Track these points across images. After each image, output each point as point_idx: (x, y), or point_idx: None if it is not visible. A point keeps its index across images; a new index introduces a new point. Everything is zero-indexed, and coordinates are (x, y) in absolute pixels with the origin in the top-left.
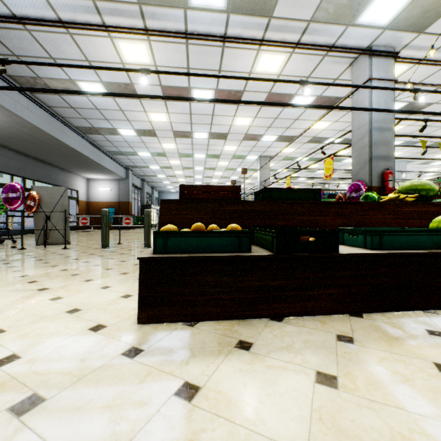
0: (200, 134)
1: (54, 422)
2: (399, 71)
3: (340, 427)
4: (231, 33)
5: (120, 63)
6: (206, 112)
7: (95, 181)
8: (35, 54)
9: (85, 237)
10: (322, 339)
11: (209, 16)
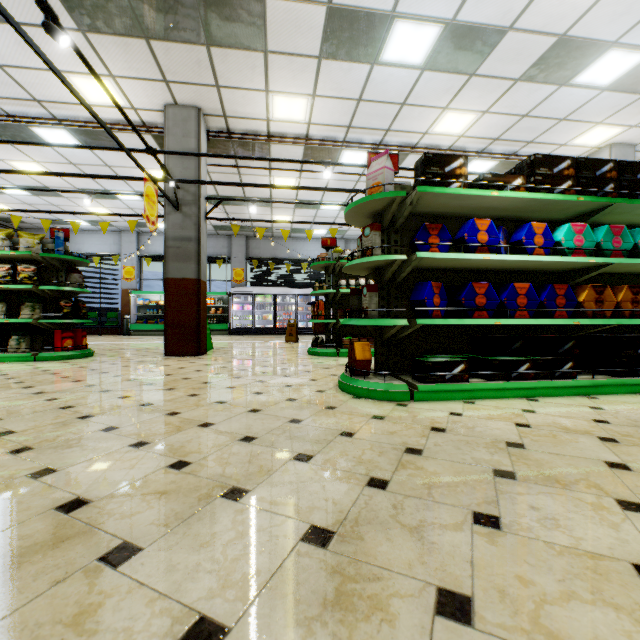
0: None
1: None
2: (583, 138)
3: None
4: None
5: None
6: None
7: None
8: None
9: None
10: None
11: None
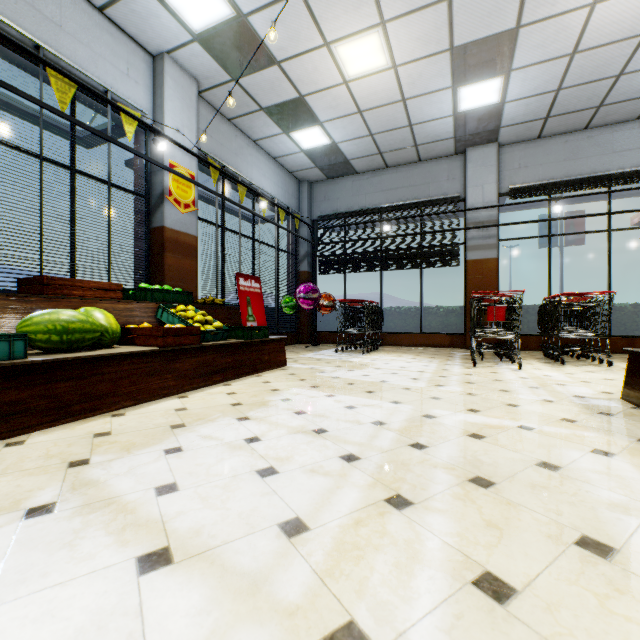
0: None
1: (526, 389)
2: None
3: (529, 413)
4: None
5: None
6: None
7: None
8: None
9: None
10: (637, 434)
11: None
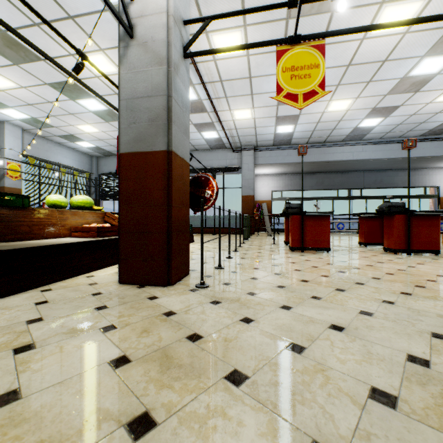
0: (425, 66)
1: None
2: None
3: None
4: (207, 80)
5: (254, 119)
6: (338, 73)
7: None
8: (254, 138)
9: (332, 236)
10: None
11: (200, 92)
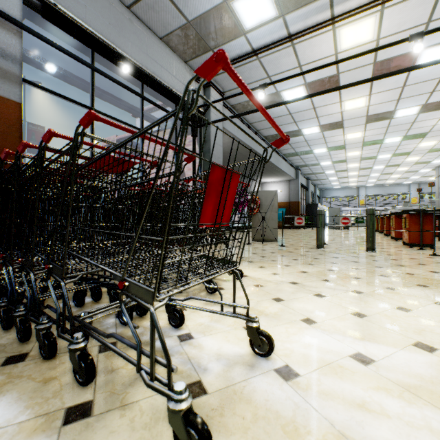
0: (406, 111)
1: None
2: None
3: None
4: None
5: (333, 54)
6: (430, 77)
7: (267, 184)
8: (256, 78)
9: None
10: None
11: None
